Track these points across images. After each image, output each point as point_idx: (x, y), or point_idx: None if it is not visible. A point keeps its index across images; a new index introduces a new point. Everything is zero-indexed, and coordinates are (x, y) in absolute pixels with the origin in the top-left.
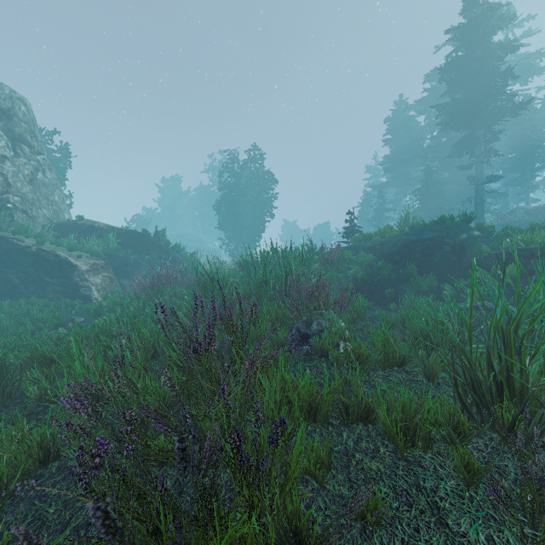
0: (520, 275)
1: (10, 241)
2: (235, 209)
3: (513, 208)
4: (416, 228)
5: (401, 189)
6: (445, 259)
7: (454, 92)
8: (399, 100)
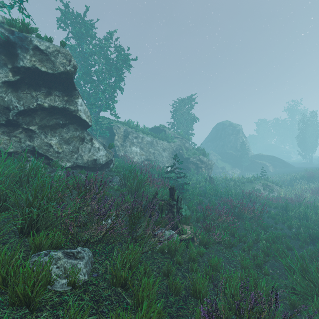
0: None
1: (254, 161)
2: (303, 139)
3: None
4: None
5: None
6: None
7: None
8: None
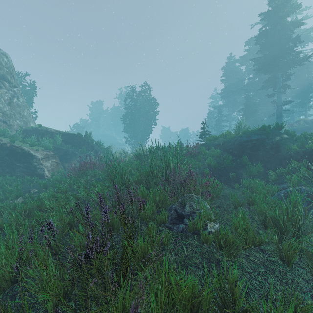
0: None
1: None
2: (134, 120)
3: (297, 119)
4: (247, 133)
5: (231, 108)
6: (267, 153)
7: (264, 50)
8: (230, 56)
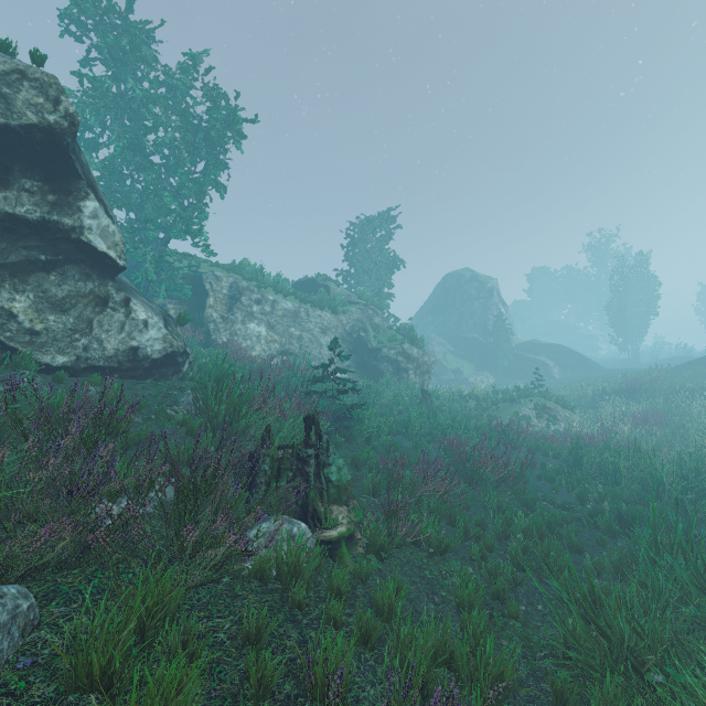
0: None
1: (523, 355)
2: (621, 310)
3: None
4: None
5: None
6: None
7: None
8: None
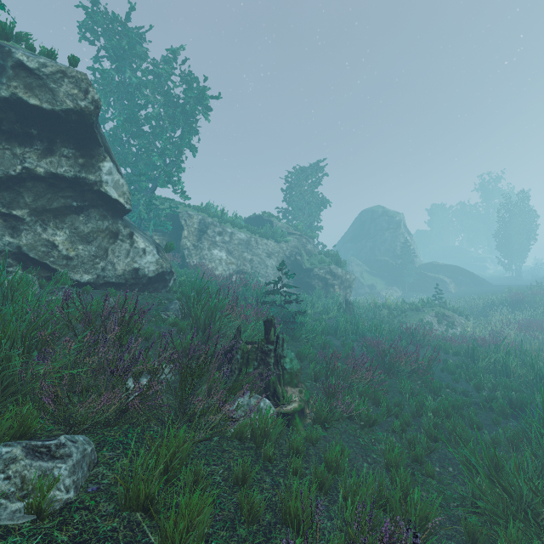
0: None
1: (425, 274)
2: (506, 237)
3: None
4: None
5: None
6: None
7: None
8: None
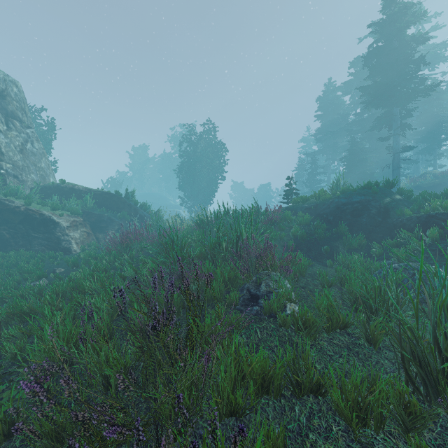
0: (440, 236)
1: (2, 202)
2: (193, 172)
3: (423, 172)
4: (347, 192)
5: (330, 156)
6: (372, 219)
7: (375, 76)
8: (329, 82)
